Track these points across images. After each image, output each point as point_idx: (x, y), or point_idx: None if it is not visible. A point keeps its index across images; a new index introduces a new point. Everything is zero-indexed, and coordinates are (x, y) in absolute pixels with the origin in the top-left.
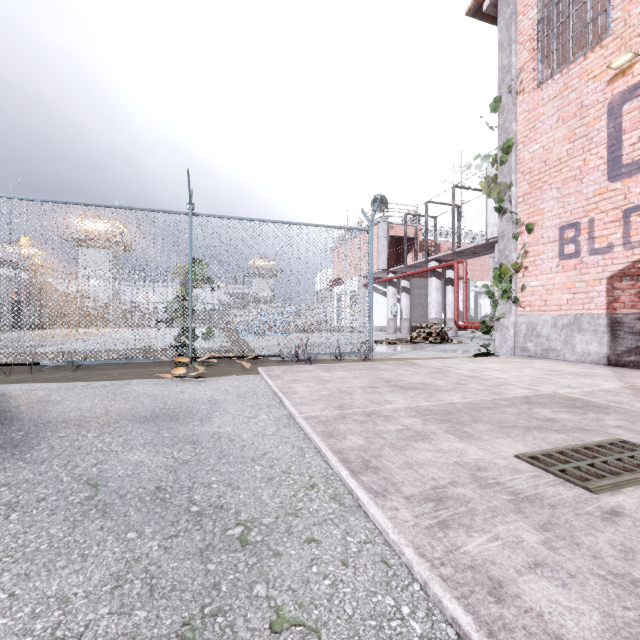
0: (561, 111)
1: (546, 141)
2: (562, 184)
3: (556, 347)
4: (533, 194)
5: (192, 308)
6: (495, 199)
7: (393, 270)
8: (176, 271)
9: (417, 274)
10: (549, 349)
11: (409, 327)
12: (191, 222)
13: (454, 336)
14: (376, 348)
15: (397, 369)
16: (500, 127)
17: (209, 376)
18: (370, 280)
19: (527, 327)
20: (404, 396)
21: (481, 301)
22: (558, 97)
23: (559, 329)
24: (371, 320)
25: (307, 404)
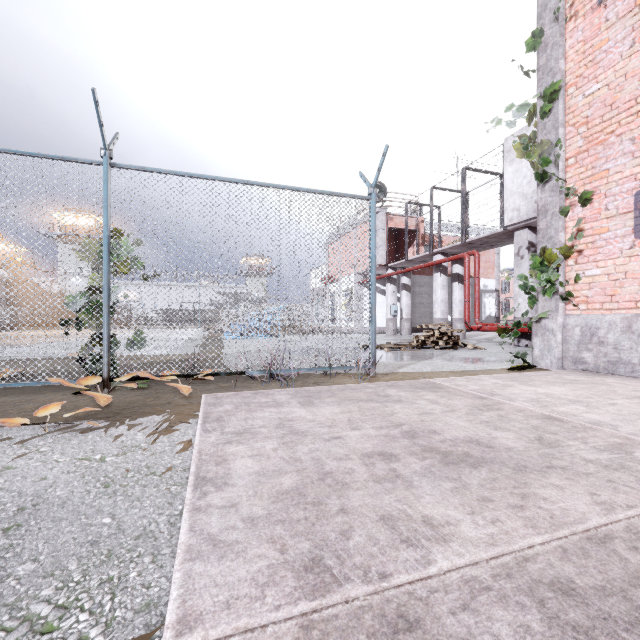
0: (638, 30)
1: (613, 76)
2: (639, 132)
3: (631, 359)
4: (591, 151)
5: (109, 304)
6: (534, 163)
7: (393, 265)
8: (84, 249)
9: (418, 271)
10: (619, 362)
11: (410, 328)
12: (107, 176)
13: (462, 339)
14: (377, 356)
15: (417, 399)
16: (541, 69)
17: (112, 415)
18: (372, 267)
19: (583, 331)
20: (463, 497)
21: (485, 300)
22: (633, 12)
23: (636, 334)
24: (373, 322)
25: (227, 548)
